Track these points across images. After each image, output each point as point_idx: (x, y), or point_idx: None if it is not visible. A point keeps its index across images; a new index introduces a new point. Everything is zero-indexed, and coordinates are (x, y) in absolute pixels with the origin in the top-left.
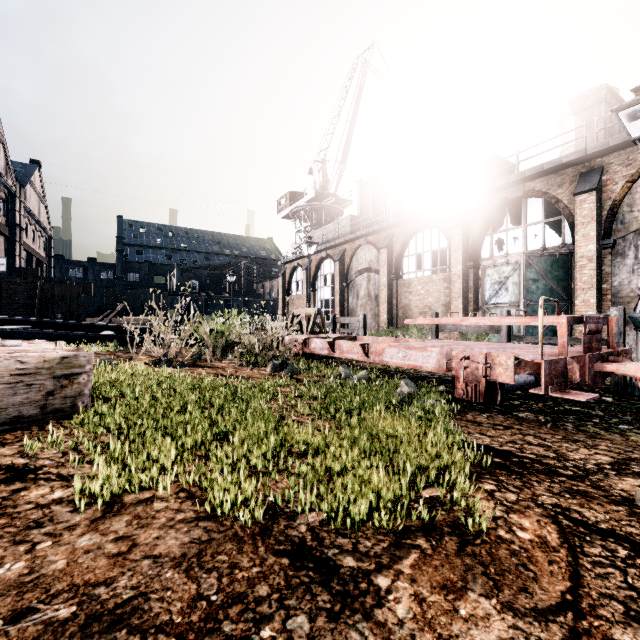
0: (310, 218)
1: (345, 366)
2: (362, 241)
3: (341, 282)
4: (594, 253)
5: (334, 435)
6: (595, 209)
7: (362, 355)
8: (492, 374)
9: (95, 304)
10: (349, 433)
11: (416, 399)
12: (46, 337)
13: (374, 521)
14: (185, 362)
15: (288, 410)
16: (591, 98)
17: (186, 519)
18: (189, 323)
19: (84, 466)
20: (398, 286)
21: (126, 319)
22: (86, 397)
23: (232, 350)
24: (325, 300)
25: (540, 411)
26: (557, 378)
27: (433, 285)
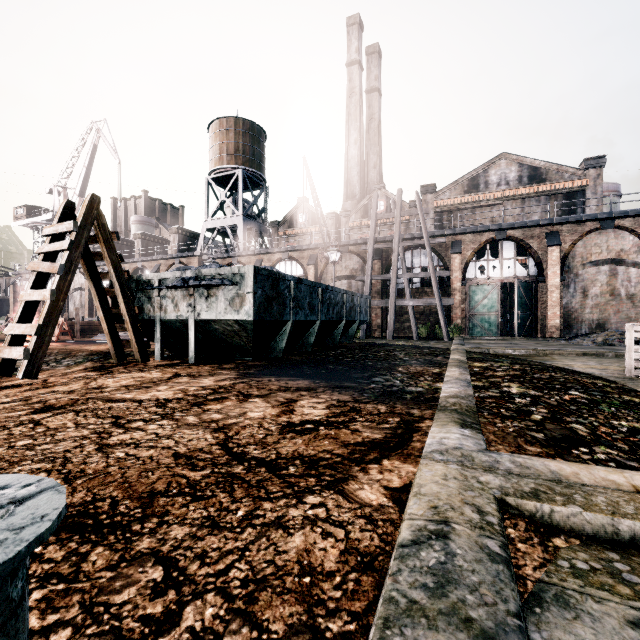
0: None
1: None
2: (77, 271)
3: None
4: None
5: None
6: None
7: None
8: None
9: None
10: None
11: None
12: None
13: None
14: None
15: None
16: (174, 230)
17: None
18: None
19: None
20: None
21: None
22: None
23: None
24: None
25: None
26: None
27: None
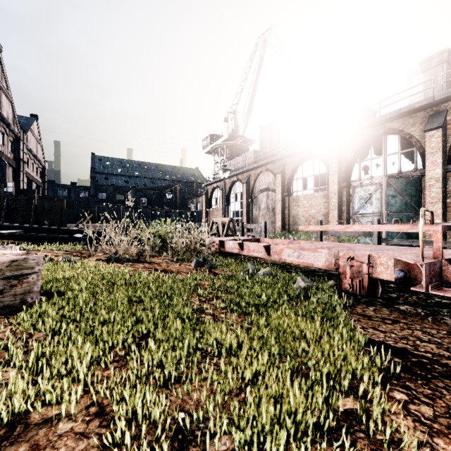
0: (225, 153)
1: (252, 263)
2: (263, 168)
3: (247, 198)
4: (440, 175)
5: (245, 335)
6: (441, 142)
7: (265, 254)
8: (374, 272)
9: (73, 214)
10: (259, 332)
11: (312, 293)
12: (34, 238)
13: (291, 450)
14: (130, 258)
15: (205, 306)
16: (436, 59)
17: (87, 449)
18: (134, 229)
19: (7, 370)
20: (289, 201)
21: (94, 225)
22: (35, 293)
23: (167, 249)
24: (236, 211)
25: (416, 304)
26: (435, 278)
27: (315, 200)
